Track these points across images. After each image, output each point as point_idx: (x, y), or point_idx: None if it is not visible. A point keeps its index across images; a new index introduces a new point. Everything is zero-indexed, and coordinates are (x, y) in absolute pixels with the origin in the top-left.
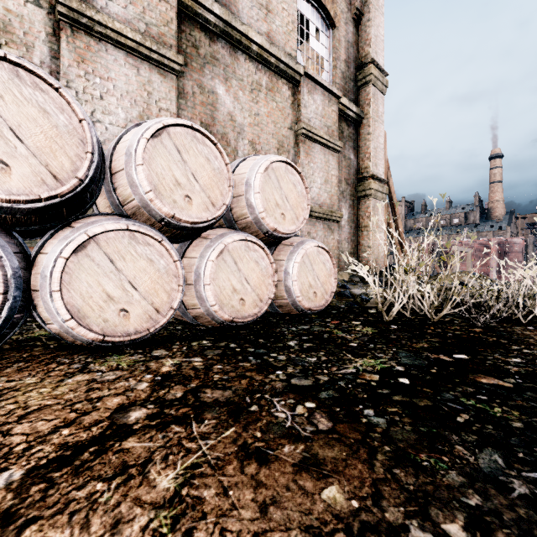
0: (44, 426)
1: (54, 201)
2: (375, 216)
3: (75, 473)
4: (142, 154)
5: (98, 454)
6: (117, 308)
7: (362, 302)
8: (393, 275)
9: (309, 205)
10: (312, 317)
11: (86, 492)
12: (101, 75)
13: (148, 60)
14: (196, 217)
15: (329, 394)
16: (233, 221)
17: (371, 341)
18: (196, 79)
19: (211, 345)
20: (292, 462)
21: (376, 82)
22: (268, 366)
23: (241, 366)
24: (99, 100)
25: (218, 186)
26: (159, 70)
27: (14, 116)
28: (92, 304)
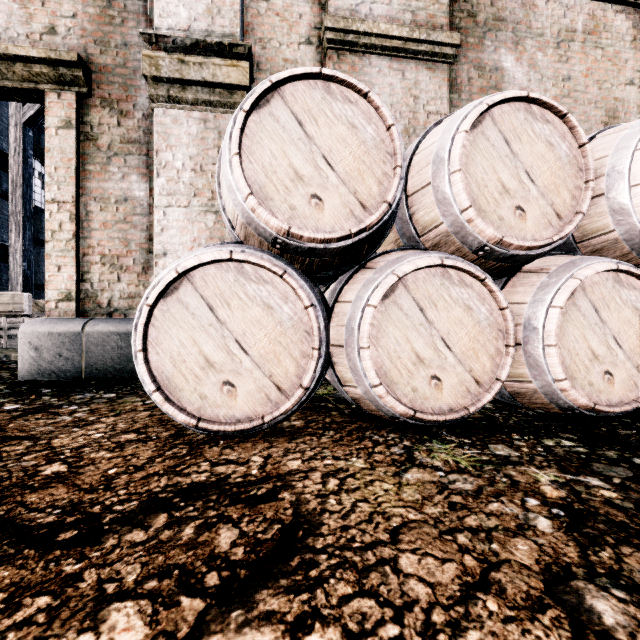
0: (443, 573)
1: (361, 236)
2: None
3: None
4: (459, 156)
5: None
6: (428, 374)
7: None
8: None
9: None
10: None
11: None
12: None
13: (415, 57)
14: (532, 239)
15: None
16: (572, 243)
17: None
18: (473, 59)
19: (589, 452)
20: None
21: None
22: None
23: None
24: None
25: (566, 185)
26: (426, 65)
27: (326, 140)
28: (400, 366)
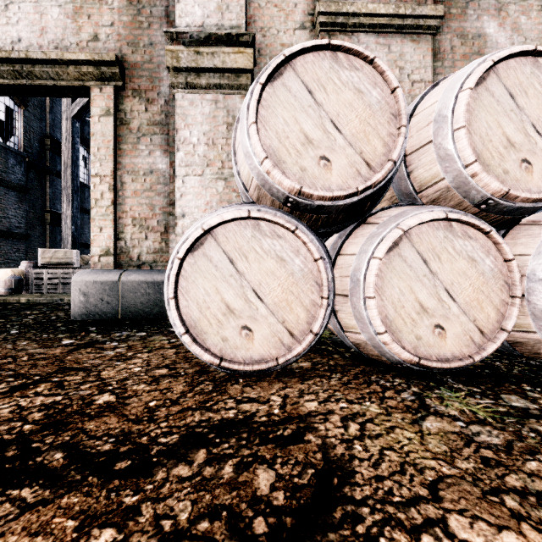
0: None
1: (366, 193)
2: None
3: None
4: (463, 113)
5: None
6: (431, 323)
7: None
8: None
9: None
10: None
11: None
12: None
13: (400, 31)
14: (538, 191)
15: None
16: None
17: None
18: (455, 28)
19: None
20: None
21: None
22: None
23: None
24: None
25: None
26: (411, 38)
27: (334, 106)
28: (404, 315)
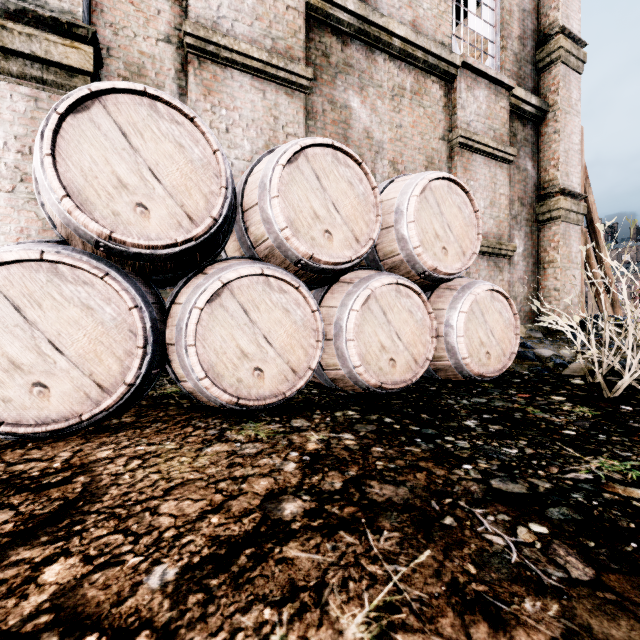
0: (191, 508)
1: (189, 245)
2: (566, 246)
3: (234, 585)
4: (277, 184)
5: (257, 560)
6: (251, 366)
7: (557, 368)
8: (598, 330)
9: (480, 234)
10: (486, 386)
11: (252, 619)
12: (227, 105)
13: (275, 81)
14: (337, 257)
15: (564, 514)
16: (378, 261)
17: (598, 430)
18: (327, 94)
19: (360, 417)
20: (549, 635)
21: (567, 58)
22: (448, 455)
23: (408, 451)
24: (225, 133)
25: (363, 217)
26: (285, 90)
27: (153, 154)
28: (226, 361)
